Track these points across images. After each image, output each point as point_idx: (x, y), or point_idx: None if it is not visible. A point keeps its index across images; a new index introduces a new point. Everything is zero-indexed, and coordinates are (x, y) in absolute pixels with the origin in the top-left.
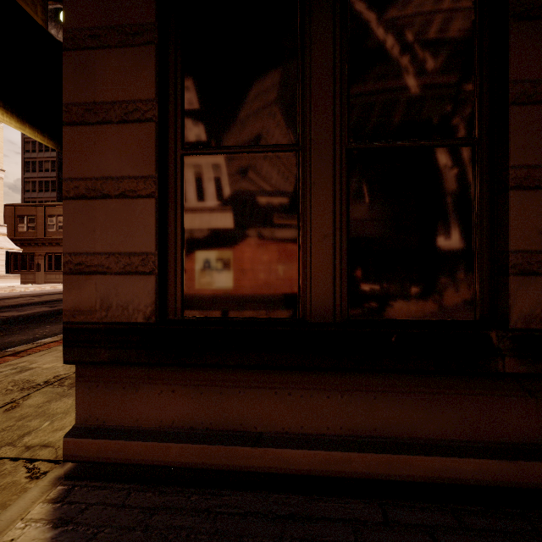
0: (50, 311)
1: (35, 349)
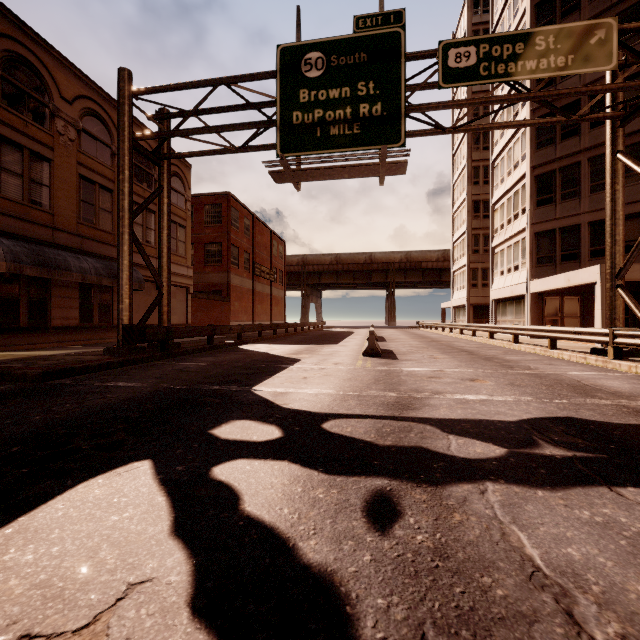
0: None
1: None
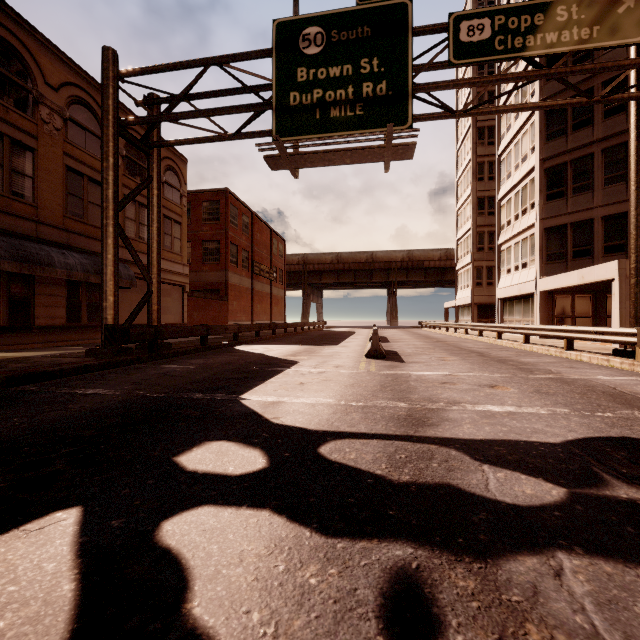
0: None
1: None
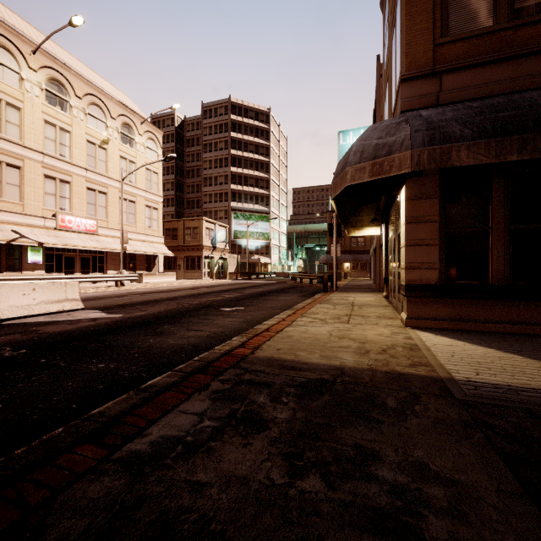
0: (246, 295)
1: (306, 307)
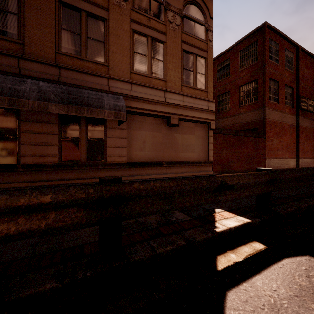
0: None
1: None
